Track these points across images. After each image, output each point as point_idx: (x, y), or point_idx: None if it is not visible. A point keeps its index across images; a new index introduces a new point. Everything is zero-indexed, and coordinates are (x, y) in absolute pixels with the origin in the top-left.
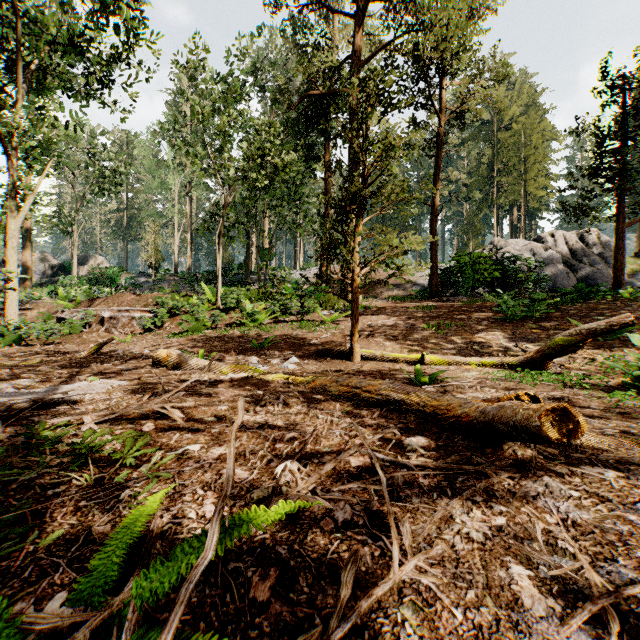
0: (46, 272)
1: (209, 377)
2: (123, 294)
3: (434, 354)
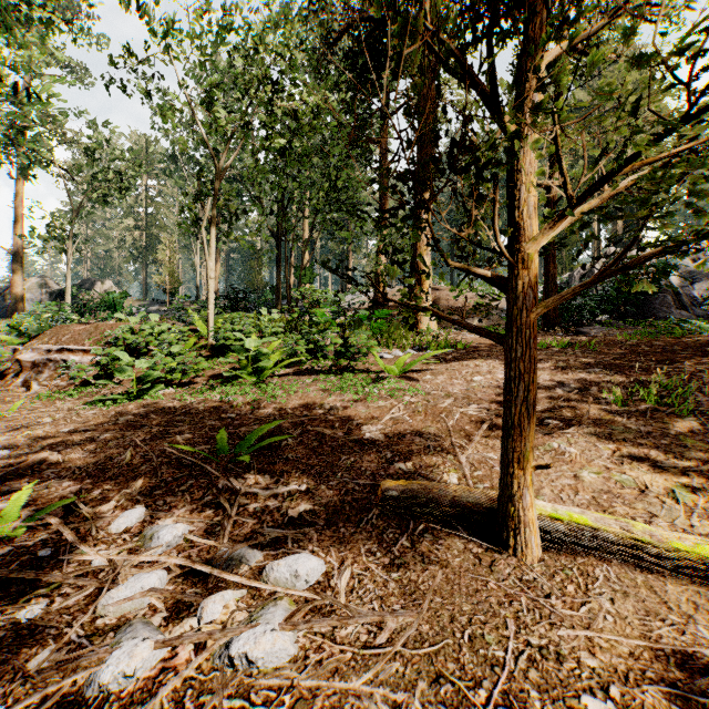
0: (43, 300)
1: None
2: (72, 324)
3: None
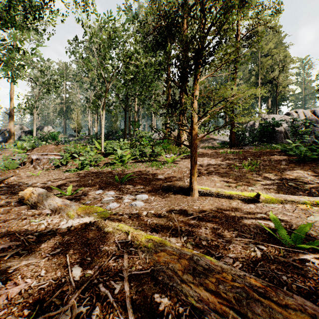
0: (22, 135)
1: (49, 223)
2: (47, 145)
3: (259, 190)
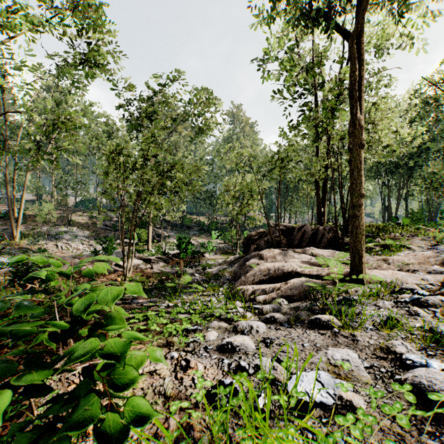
0: None
1: None
2: None
3: None
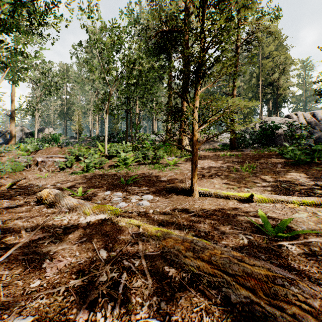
0: (23, 136)
1: (70, 219)
2: (52, 147)
3: (254, 191)
